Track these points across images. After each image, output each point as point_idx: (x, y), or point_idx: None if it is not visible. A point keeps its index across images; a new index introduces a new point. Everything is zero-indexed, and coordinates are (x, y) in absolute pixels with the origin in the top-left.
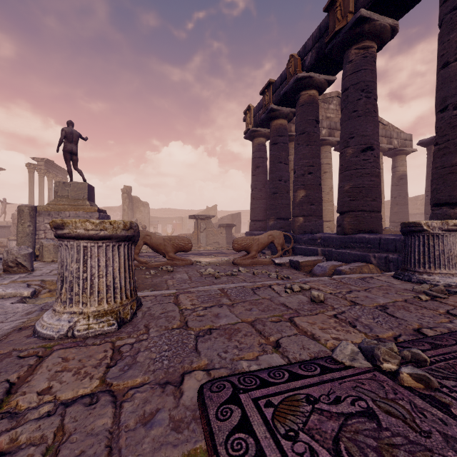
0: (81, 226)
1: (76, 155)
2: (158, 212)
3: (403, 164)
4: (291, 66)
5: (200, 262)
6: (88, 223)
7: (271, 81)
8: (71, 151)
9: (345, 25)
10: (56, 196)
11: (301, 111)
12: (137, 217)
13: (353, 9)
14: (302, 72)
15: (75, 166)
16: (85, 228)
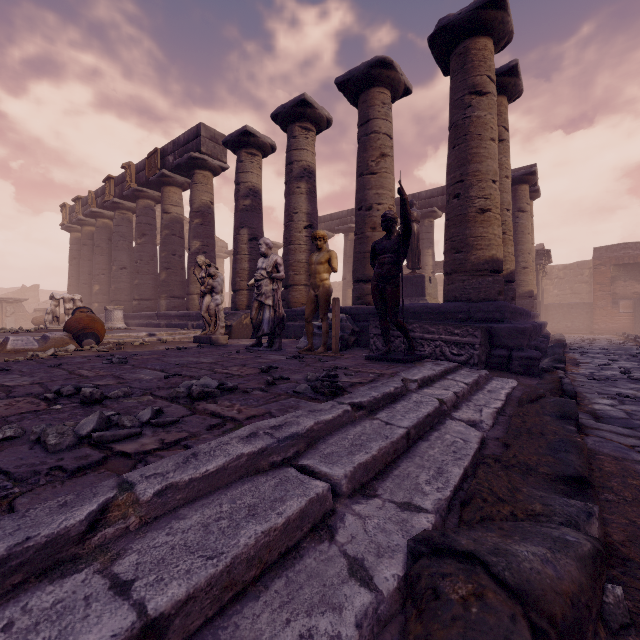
0: None
1: None
2: None
3: (221, 265)
4: (90, 199)
5: None
6: None
7: (80, 197)
8: None
9: (110, 200)
10: None
11: (98, 232)
12: None
13: (113, 194)
14: (96, 207)
15: None
16: None
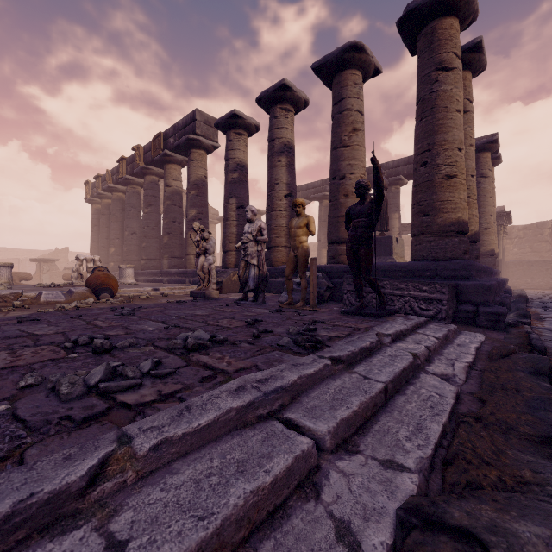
0: (0, 263)
1: None
2: None
3: (213, 230)
4: (107, 176)
5: None
6: (2, 263)
7: (100, 175)
8: None
9: (123, 177)
10: None
11: (113, 203)
12: None
13: (125, 172)
14: (112, 183)
15: None
16: (1, 264)
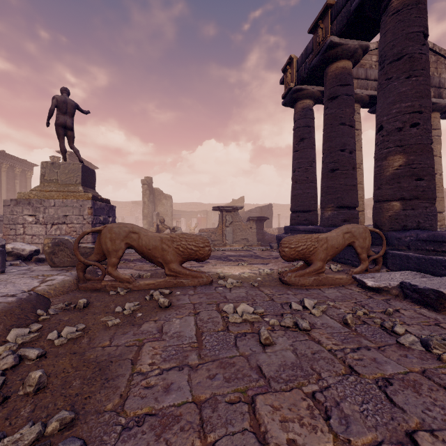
0: None
1: (71, 130)
2: (183, 206)
3: None
4: None
5: (224, 277)
6: None
7: (330, 3)
8: (64, 124)
9: None
10: (43, 180)
11: (395, 22)
12: (159, 210)
13: None
14: None
15: (70, 144)
16: None
